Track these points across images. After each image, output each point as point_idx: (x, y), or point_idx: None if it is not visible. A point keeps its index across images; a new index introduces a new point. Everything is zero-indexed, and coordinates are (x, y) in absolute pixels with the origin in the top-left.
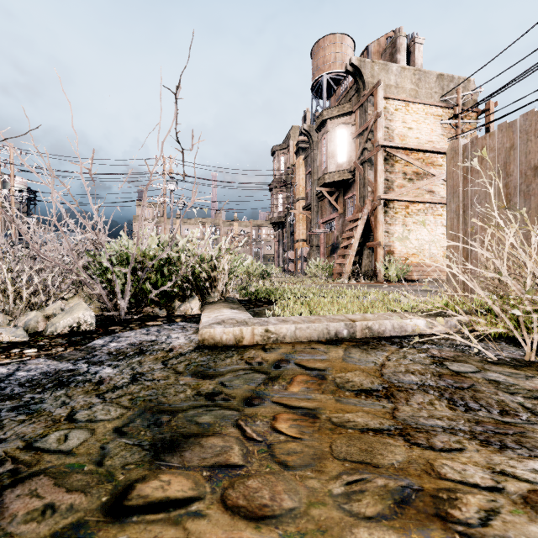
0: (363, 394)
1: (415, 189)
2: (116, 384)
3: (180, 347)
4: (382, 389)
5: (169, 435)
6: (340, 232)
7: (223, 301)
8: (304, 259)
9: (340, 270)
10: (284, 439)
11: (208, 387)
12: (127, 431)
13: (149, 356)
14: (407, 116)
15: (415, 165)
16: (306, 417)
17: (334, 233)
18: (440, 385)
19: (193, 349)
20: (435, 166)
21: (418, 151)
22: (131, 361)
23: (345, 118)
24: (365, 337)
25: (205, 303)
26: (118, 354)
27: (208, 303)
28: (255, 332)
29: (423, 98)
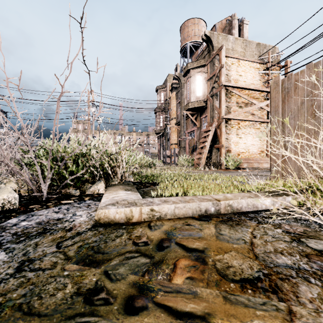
0: (248, 286)
1: (243, 112)
2: None
3: (79, 225)
4: (263, 278)
5: None
6: (198, 138)
7: (121, 184)
8: (176, 155)
9: (198, 162)
10: None
11: (91, 279)
12: None
13: (48, 236)
14: (238, 68)
15: (244, 97)
16: None
17: (194, 139)
18: (315, 269)
19: (90, 227)
20: (255, 99)
21: (245, 89)
22: (29, 242)
23: (201, 68)
24: (227, 213)
25: (108, 185)
26: (22, 234)
27: (110, 186)
28: (142, 211)
29: (248, 57)
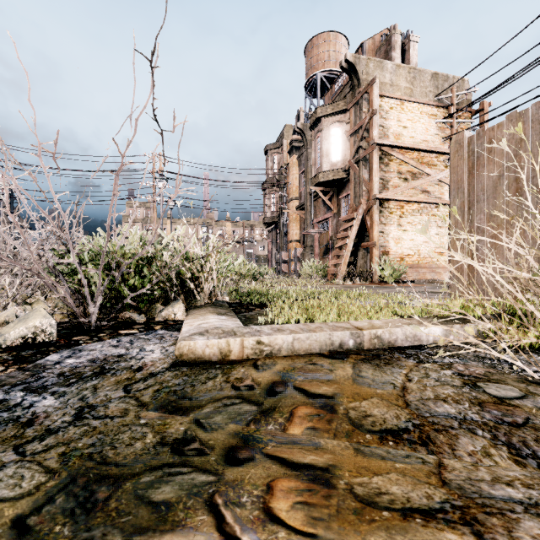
0: (390, 438)
1: (410, 189)
2: (50, 426)
3: (152, 364)
4: (413, 428)
5: (99, 534)
6: (335, 232)
7: (210, 305)
8: (298, 260)
9: (334, 271)
10: (285, 537)
11: (178, 428)
12: (33, 525)
13: (110, 377)
14: (402, 115)
15: (410, 164)
16: (316, 485)
17: (328, 233)
18: (487, 420)
19: (168, 366)
20: (430, 166)
21: (413, 150)
22: (84, 385)
23: (340, 116)
24: (374, 348)
25: (190, 307)
26: (72, 375)
27: (193, 308)
28: (244, 344)
29: (418, 97)
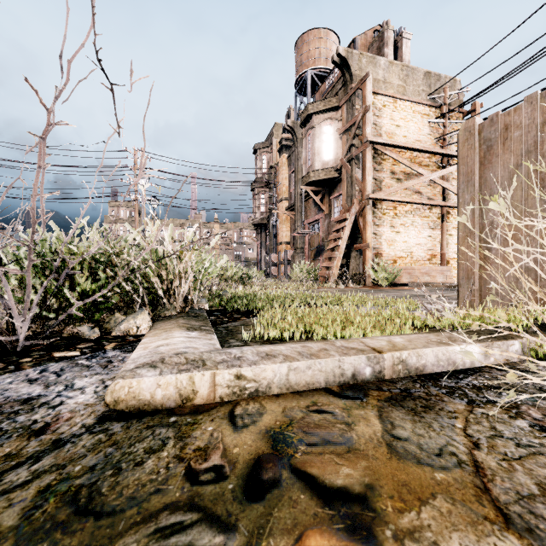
0: None
1: (403, 189)
2: None
3: (68, 418)
4: None
5: None
6: (326, 234)
7: (182, 315)
8: (288, 262)
9: (326, 273)
10: None
11: None
12: None
13: None
14: (395, 113)
15: (404, 163)
16: None
17: (319, 235)
18: None
19: (93, 423)
20: (423, 167)
21: (406, 149)
22: None
23: (332, 113)
24: (397, 377)
25: (158, 317)
26: None
27: (160, 319)
28: (217, 380)
29: (410, 96)
